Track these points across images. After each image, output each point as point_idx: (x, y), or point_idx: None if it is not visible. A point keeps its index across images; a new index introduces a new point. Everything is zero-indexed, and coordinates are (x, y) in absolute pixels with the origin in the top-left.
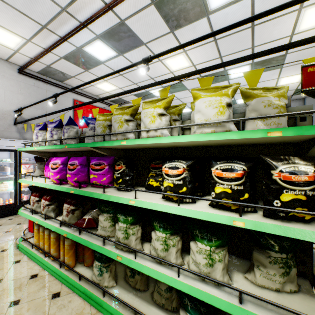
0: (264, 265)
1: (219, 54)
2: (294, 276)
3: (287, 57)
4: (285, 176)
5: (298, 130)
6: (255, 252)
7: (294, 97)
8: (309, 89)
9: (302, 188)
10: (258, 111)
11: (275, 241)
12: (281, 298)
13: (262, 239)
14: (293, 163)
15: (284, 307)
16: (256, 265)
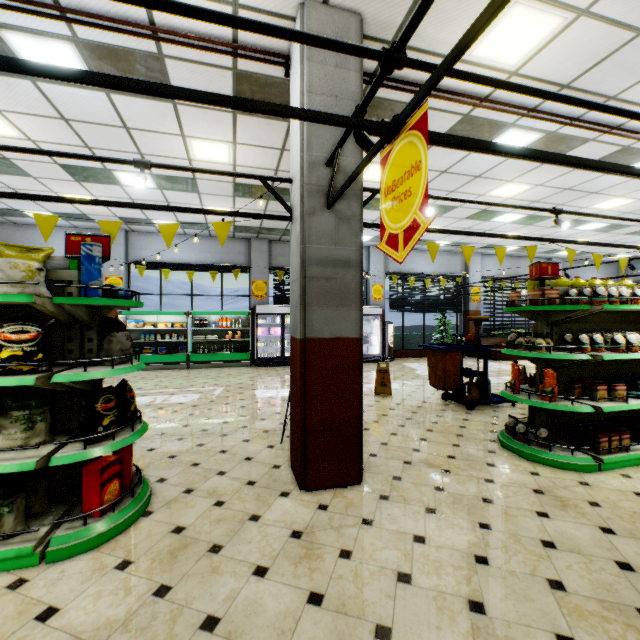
0: (7, 427)
1: (83, 142)
2: (42, 430)
3: (199, 183)
4: (6, 336)
5: (5, 297)
6: (0, 419)
7: (238, 235)
8: (73, 256)
9: (22, 345)
10: (5, 272)
11: (25, 402)
12: (21, 451)
13: (7, 403)
14: (22, 324)
15: (1, 450)
16: (0, 431)
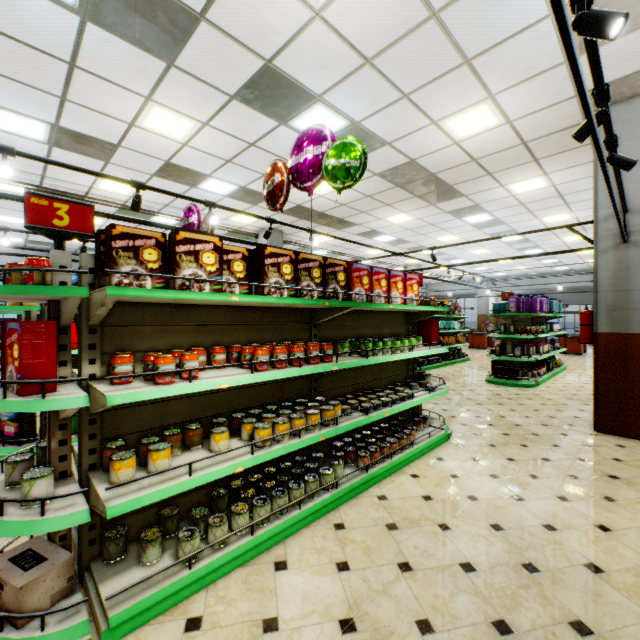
0: None
1: None
2: None
3: None
4: None
5: None
6: None
7: None
8: None
9: None
10: None
11: None
12: None
13: None
14: None
15: None
16: None
